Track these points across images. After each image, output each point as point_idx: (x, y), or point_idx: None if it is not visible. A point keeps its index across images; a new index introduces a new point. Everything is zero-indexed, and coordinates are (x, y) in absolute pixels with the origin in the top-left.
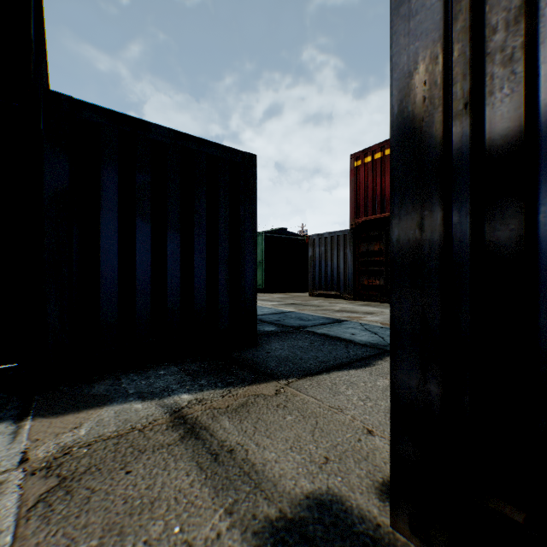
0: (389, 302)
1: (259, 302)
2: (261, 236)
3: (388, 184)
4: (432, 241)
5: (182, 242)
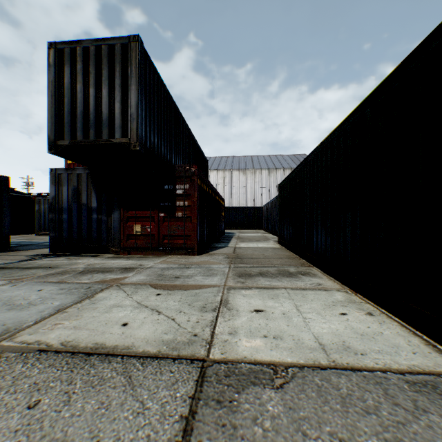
0: None
1: None
2: None
3: None
4: (55, 218)
5: None
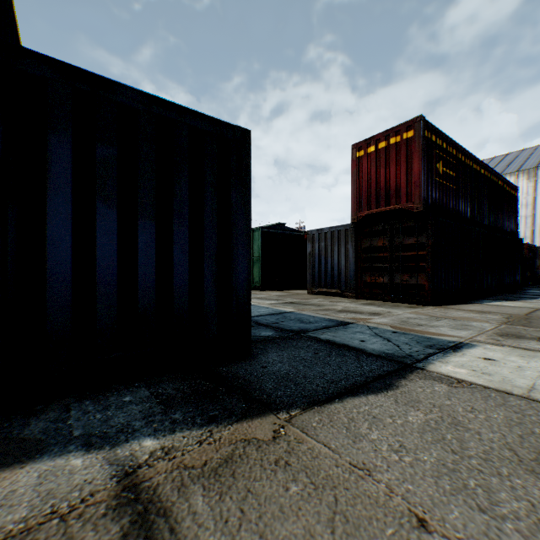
0: (394, 301)
1: (255, 300)
2: (258, 231)
3: (393, 175)
4: None
5: (158, 232)
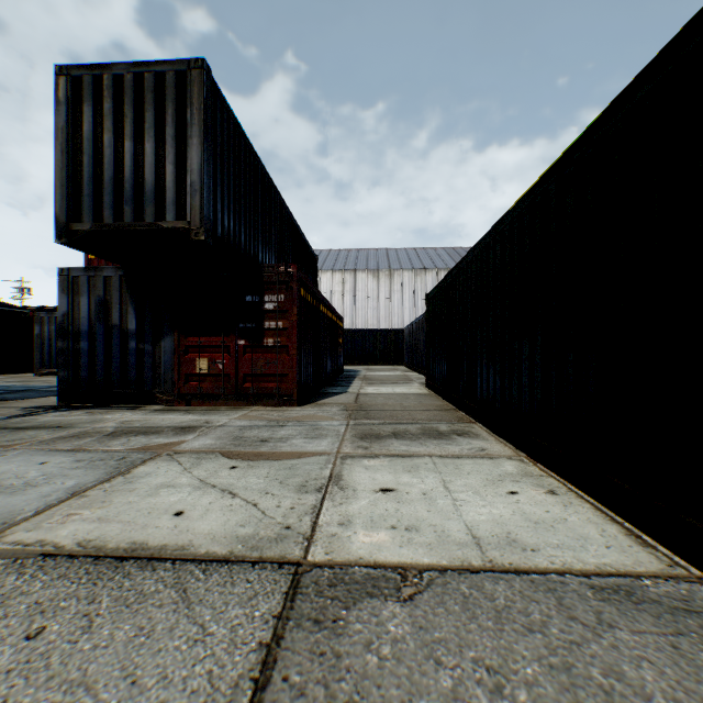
0: None
1: None
2: None
3: None
4: (67, 347)
5: None
